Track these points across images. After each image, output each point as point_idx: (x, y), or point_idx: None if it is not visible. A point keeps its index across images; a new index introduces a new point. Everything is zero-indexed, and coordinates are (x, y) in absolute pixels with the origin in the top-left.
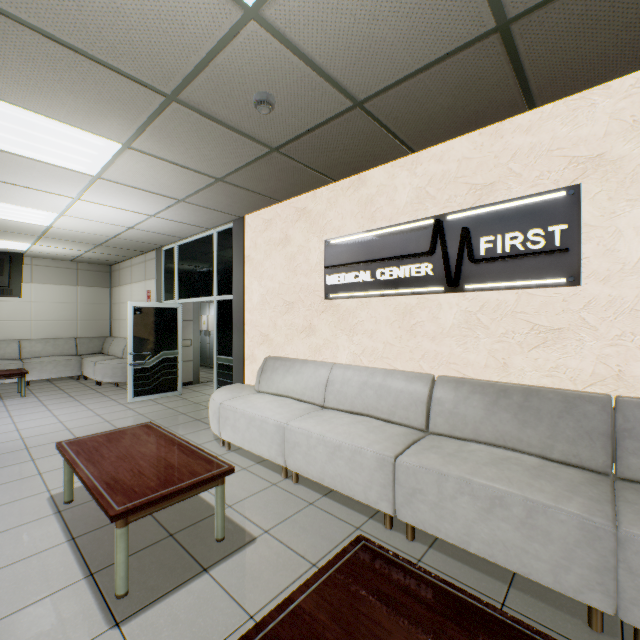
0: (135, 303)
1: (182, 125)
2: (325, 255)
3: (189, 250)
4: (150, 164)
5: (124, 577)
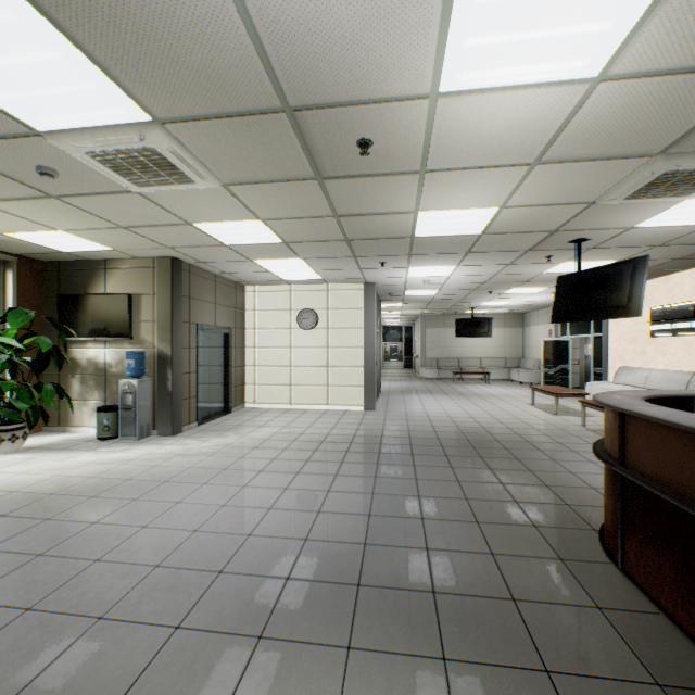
0: (544, 339)
1: None
2: (649, 315)
3: None
4: None
5: (555, 410)
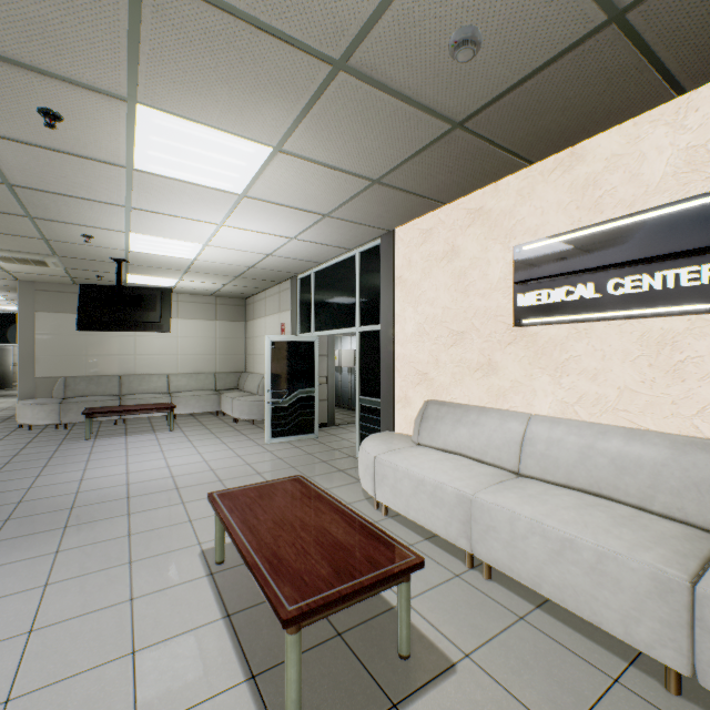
0: (272, 336)
1: (345, 107)
2: (514, 267)
3: (326, 276)
4: (299, 171)
5: (296, 700)
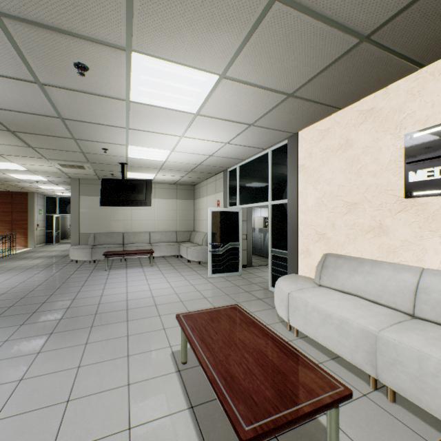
0: (212, 208)
1: (275, 34)
2: (405, 151)
3: (247, 168)
4: (236, 92)
5: None
